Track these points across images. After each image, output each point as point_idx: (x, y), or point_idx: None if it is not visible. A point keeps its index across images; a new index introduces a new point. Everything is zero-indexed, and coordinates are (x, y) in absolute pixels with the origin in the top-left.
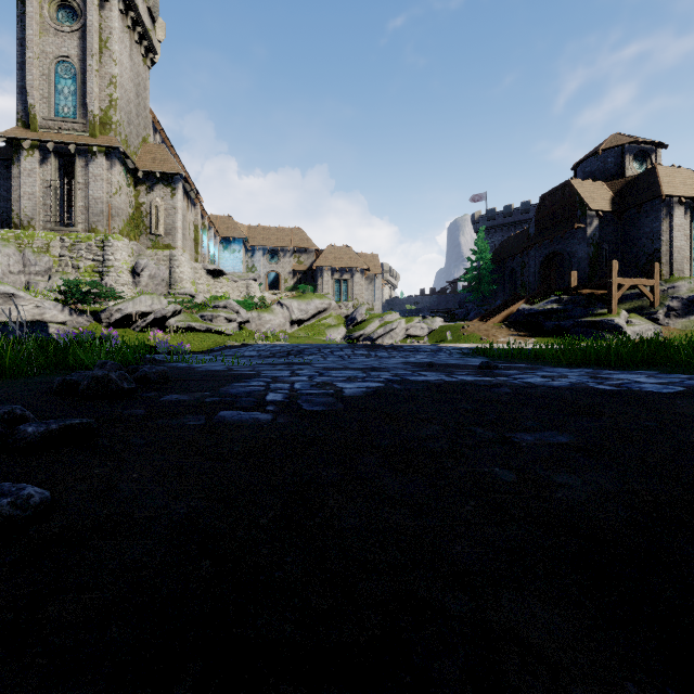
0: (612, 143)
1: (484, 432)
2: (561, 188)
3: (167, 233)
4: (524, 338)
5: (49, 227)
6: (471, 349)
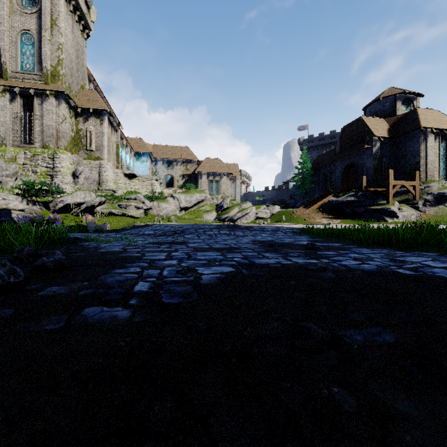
0: (388, 93)
1: (317, 329)
2: (356, 122)
3: (97, 149)
4: (332, 220)
5: (16, 144)
6: (299, 229)
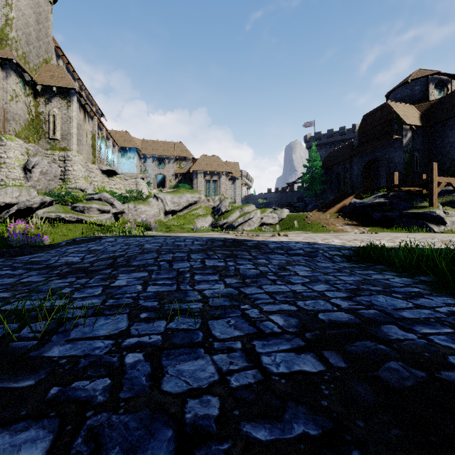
0: (418, 75)
1: None
2: (380, 108)
3: (63, 138)
4: (358, 226)
5: None
6: (351, 249)
